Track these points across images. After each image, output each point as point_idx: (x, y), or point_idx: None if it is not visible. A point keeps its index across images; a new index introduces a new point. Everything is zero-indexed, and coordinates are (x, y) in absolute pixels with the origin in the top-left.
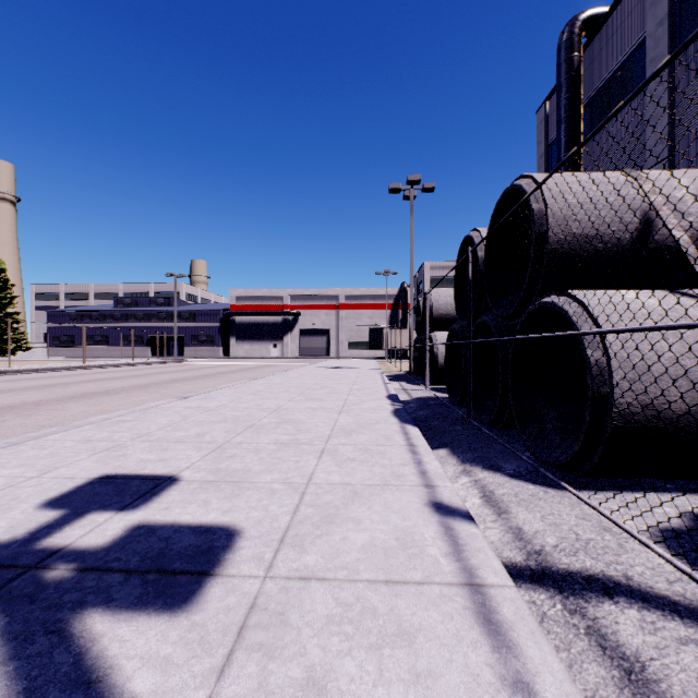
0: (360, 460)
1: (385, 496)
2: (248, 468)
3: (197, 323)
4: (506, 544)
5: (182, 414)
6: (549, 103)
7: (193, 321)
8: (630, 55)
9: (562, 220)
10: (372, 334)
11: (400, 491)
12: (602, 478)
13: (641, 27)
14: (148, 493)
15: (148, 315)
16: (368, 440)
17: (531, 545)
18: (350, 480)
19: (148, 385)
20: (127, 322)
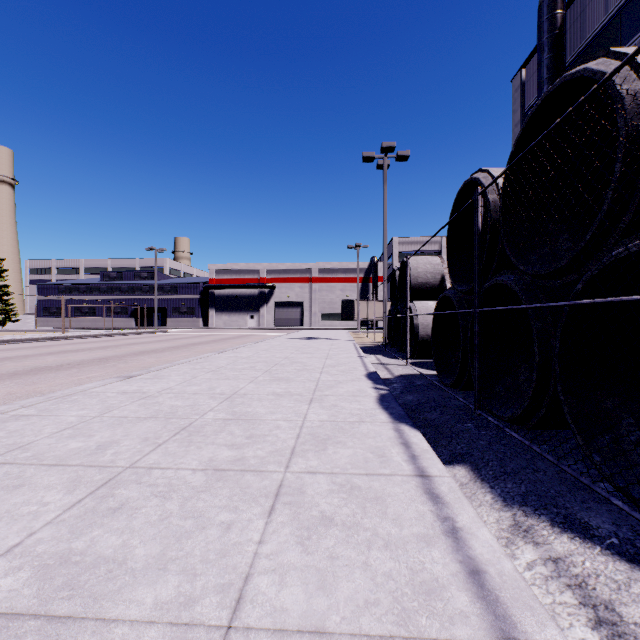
0: (343, 524)
1: None
2: (124, 553)
3: (179, 295)
4: None
5: (106, 405)
6: (525, 70)
7: (174, 293)
8: (622, 6)
9: None
10: (344, 305)
11: None
12: None
13: None
14: None
15: (132, 288)
16: (351, 460)
17: None
18: (326, 611)
19: (110, 358)
20: (112, 294)
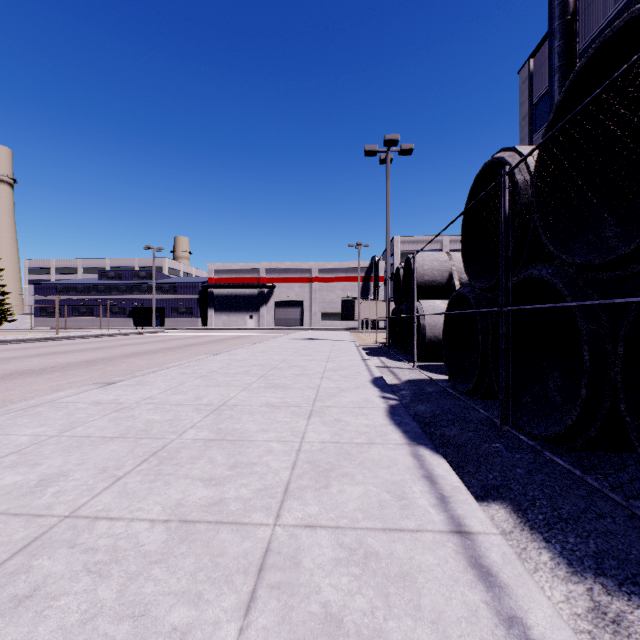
0: (357, 633)
1: None
2: None
3: (177, 295)
4: None
5: (71, 420)
6: (533, 60)
7: (173, 293)
8: None
9: None
10: (344, 305)
11: None
12: None
13: None
14: None
15: (131, 288)
16: (362, 505)
17: None
18: None
19: (99, 360)
20: (110, 294)
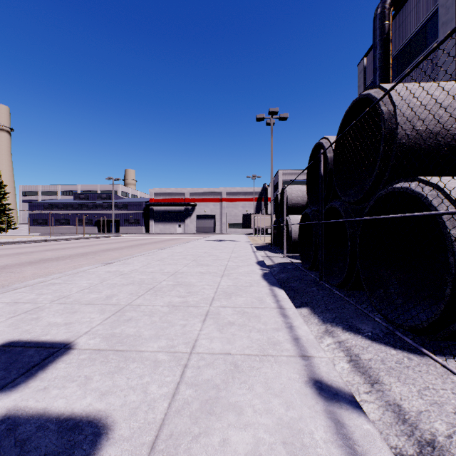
0: (239, 324)
1: (264, 371)
2: (139, 333)
3: (128, 210)
4: (390, 427)
5: (101, 278)
6: (366, 59)
7: (125, 209)
8: (427, 21)
9: (409, 119)
10: (244, 218)
11: (278, 363)
12: (452, 341)
13: (435, 1)
14: (36, 366)
15: (96, 205)
16: (244, 302)
17: (419, 432)
18: (230, 349)
19: (89, 253)
20: (81, 210)
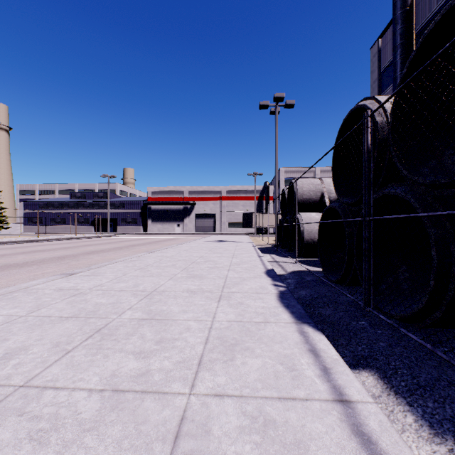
0: None
1: None
2: None
3: (125, 210)
4: None
5: (38, 303)
6: (381, 40)
7: (122, 208)
8: None
9: None
10: (245, 217)
11: None
12: None
13: None
14: None
15: (92, 204)
16: (261, 375)
17: None
18: None
19: (67, 256)
20: (77, 209)
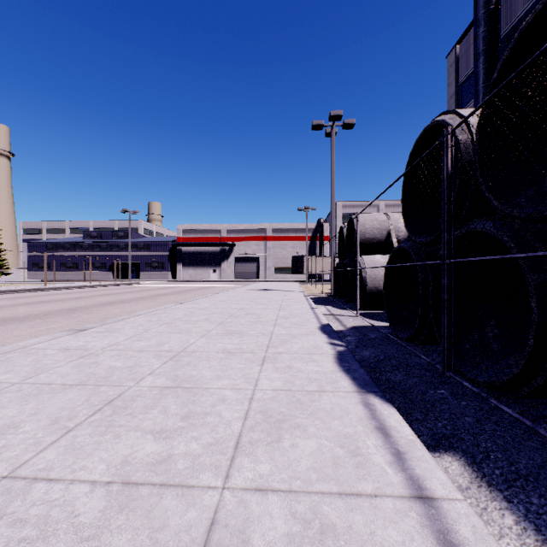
0: None
1: None
2: None
3: (151, 252)
4: None
5: (37, 366)
6: (459, 46)
7: (147, 250)
8: None
9: None
10: (294, 261)
11: None
12: None
13: None
14: None
15: (110, 246)
16: (316, 462)
17: None
18: None
19: (78, 308)
20: (93, 251)
